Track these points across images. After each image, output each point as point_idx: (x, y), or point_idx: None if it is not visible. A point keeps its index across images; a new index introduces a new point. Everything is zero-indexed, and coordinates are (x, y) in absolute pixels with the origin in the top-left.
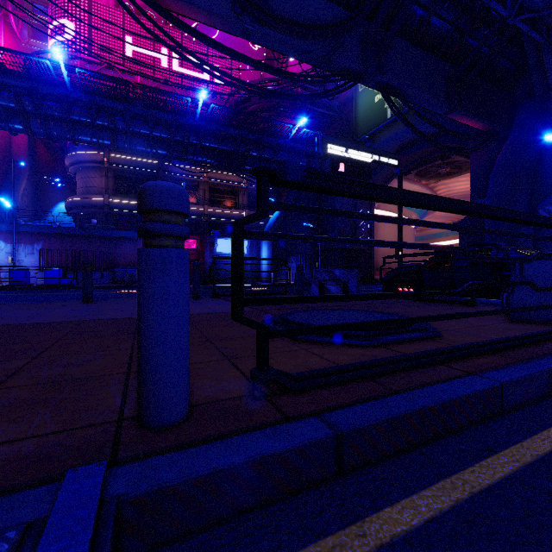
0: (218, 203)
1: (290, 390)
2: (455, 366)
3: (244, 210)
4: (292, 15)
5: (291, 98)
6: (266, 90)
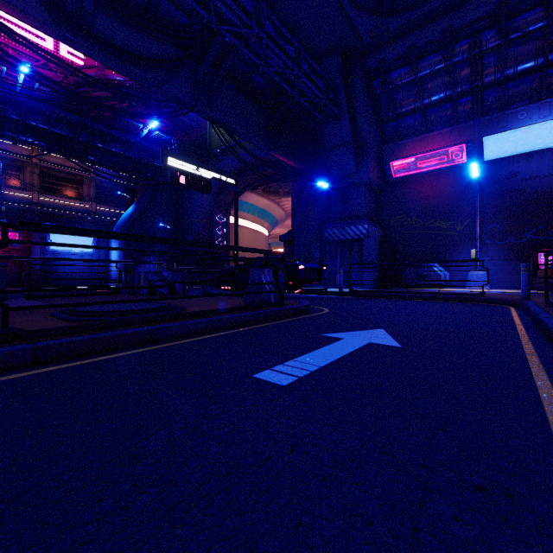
0: (54, 192)
1: (26, 338)
2: (149, 324)
3: (90, 203)
4: (121, 39)
5: (121, 114)
6: (93, 100)
